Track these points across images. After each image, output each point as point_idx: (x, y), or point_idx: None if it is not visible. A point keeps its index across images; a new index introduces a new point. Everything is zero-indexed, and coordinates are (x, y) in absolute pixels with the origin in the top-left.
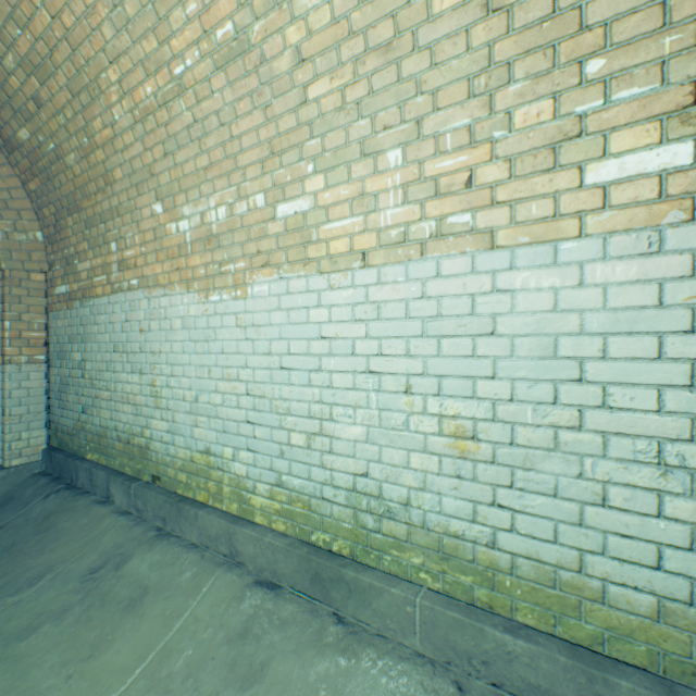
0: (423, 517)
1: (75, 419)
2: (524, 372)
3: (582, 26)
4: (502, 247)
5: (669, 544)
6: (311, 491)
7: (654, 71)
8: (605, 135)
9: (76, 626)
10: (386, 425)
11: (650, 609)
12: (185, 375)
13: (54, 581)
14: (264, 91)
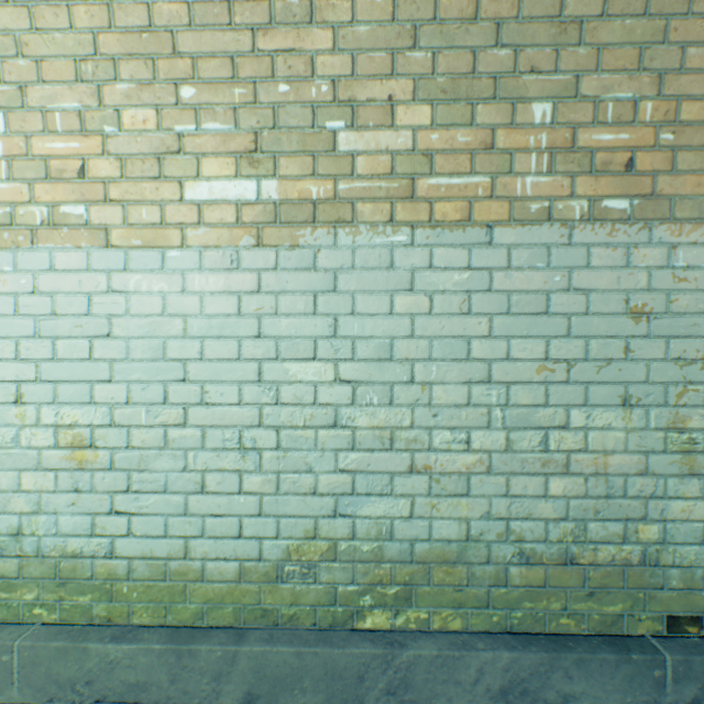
0: (39, 544)
1: None
2: (140, 374)
3: (176, 51)
4: (118, 247)
5: (247, 514)
6: None
7: (230, 114)
8: (199, 158)
9: None
10: None
11: (236, 573)
12: None
13: None
14: None
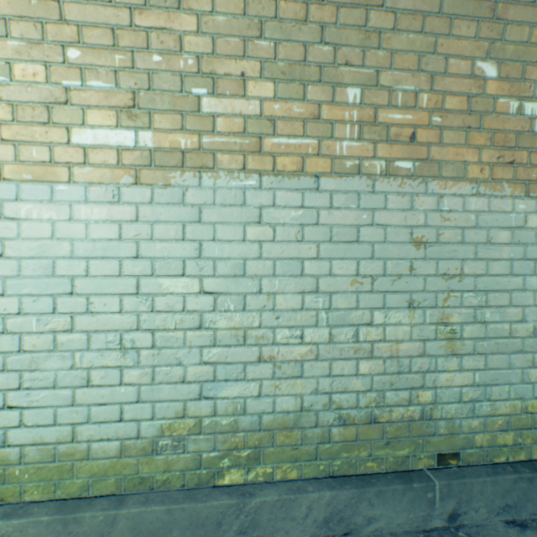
0: None
1: None
2: (31, 289)
3: (63, 18)
4: (10, 180)
5: (127, 401)
6: None
7: (112, 75)
8: (84, 109)
9: None
10: None
11: (118, 450)
12: None
13: None
14: None
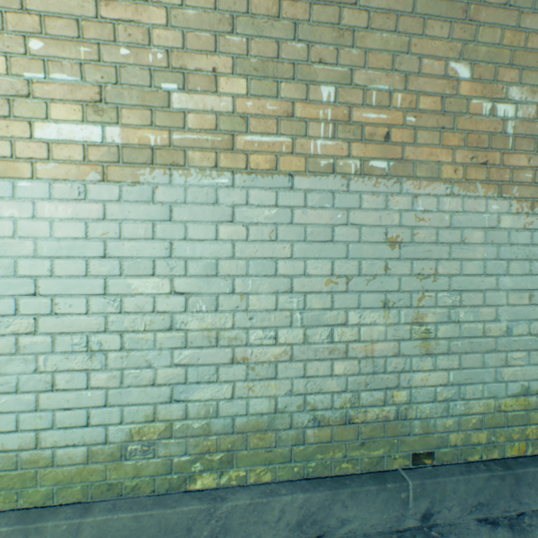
0: None
1: None
2: None
3: (24, 7)
4: None
5: (95, 406)
6: None
7: (77, 67)
8: (48, 103)
9: None
10: None
11: (84, 456)
12: None
13: None
14: None
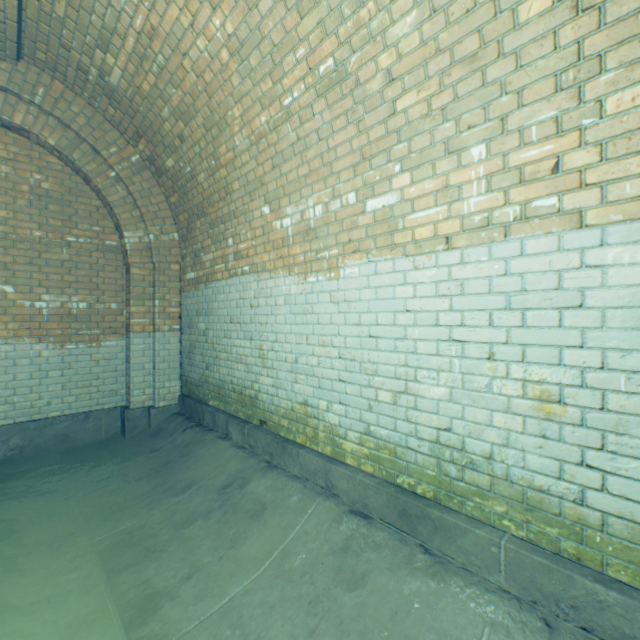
0: (506, 470)
1: (200, 374)
2: (616, 342)
3: None
4: (592, 226)
5: None
6: (396, 440)
7: None
8: None
9: (219, 524)
10: (468, 387)
11: None
12: (286, 341)
13: (199, 491)
14: (357, 109)
